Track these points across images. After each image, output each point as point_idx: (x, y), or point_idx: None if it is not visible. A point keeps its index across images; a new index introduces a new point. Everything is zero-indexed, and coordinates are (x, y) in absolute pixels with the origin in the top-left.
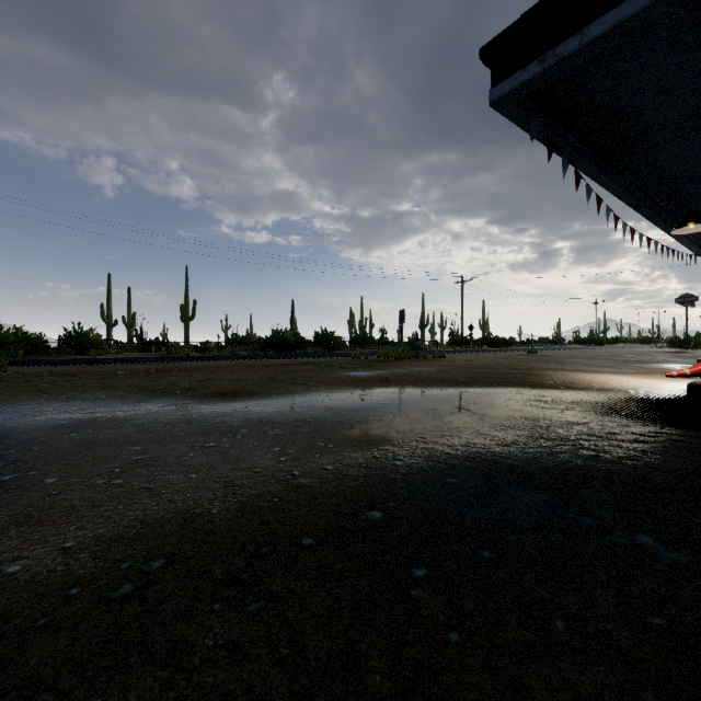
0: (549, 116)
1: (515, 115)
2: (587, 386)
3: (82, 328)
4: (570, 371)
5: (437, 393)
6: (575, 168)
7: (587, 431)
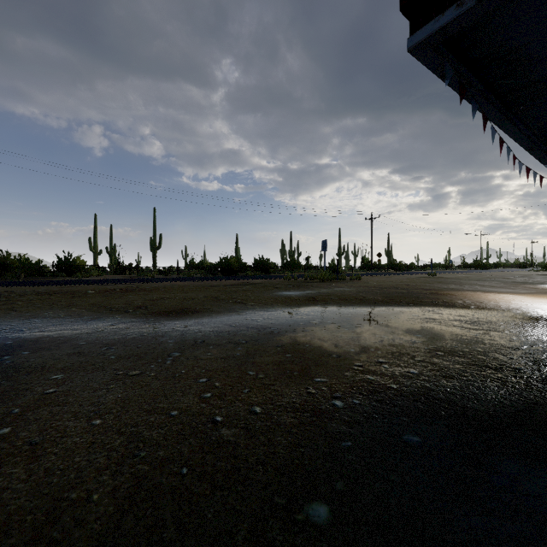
0: (460, 63)
1: (431, 61)
2: (495, 305)
3: (71, 255)
4: (472, 291)
5: (361, 312)
6: (483, 110)
7: (530, 357)
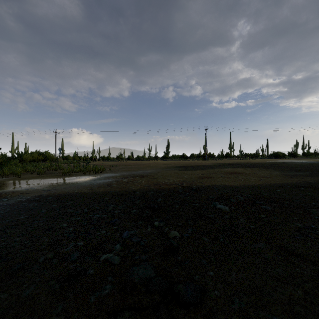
0: None
1: None
2: None
3: (228, 153)
4: None
5: None
6: None
7: None
